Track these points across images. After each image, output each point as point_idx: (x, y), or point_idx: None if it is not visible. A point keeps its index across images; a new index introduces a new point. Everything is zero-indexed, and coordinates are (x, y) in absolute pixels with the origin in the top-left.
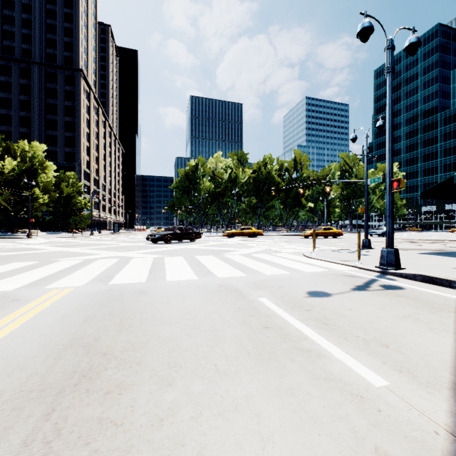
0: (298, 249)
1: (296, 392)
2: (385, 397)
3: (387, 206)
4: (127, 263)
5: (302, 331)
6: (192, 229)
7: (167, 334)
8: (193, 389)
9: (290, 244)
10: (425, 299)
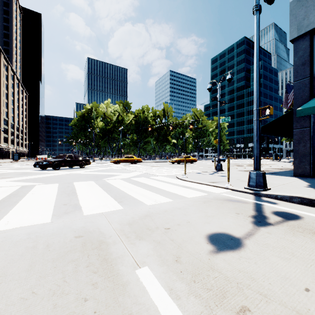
0: (170, 172)
1: None
2: None
3: (256, 132)
4: None
5: None
6: (81, 157)
7: None
8: None
9: (163, 168)
10: None
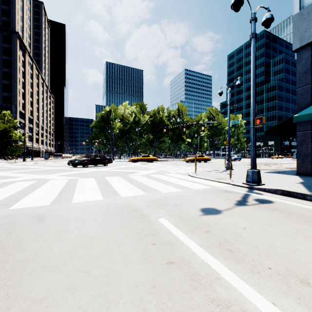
0: (183, 170)
1: None
2: None
3: (252, 137)
4: (42, 185)
5: (210, 265)
6: (105, 156)
7: (41, 290)
8: None
9: (177, 167)
10: (295, 212)
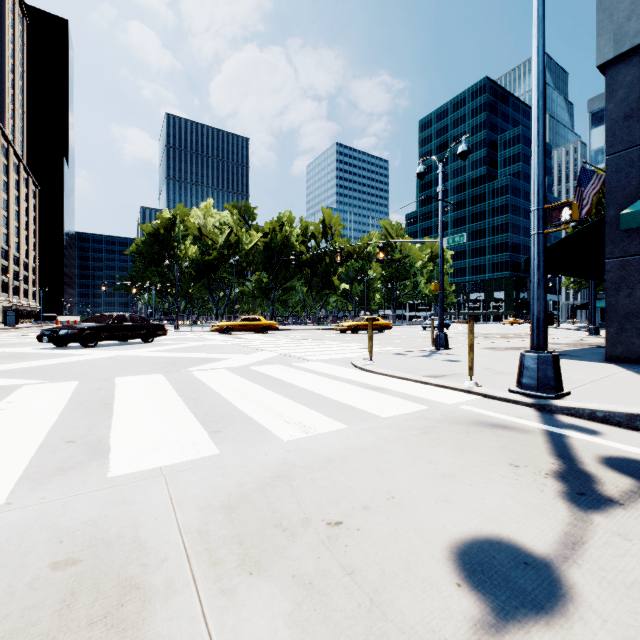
0: (338, 351)
1: None
2: None
3: (537, 262)
4: None
5: None
6: (146, 319)
7: None
8: None
9: (322, 344)
10: None
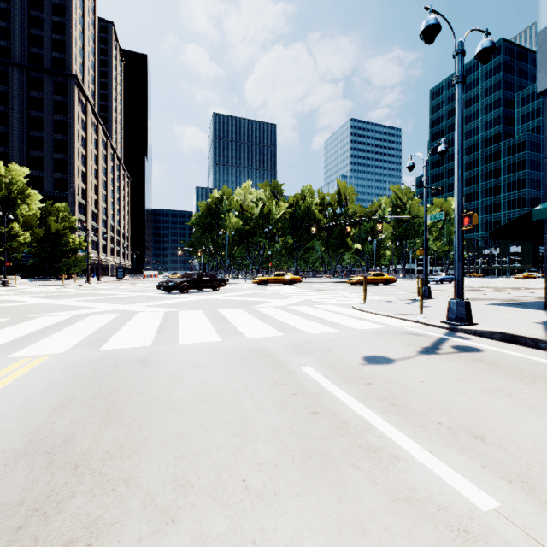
0: (345, 299)
1: (367, 527)
2: (501, 531)
3: (457, 247)
4: (130, 319)
5: (364, 417)
6: (214, 275)
7: (174, 428)
8: (209, 529)
9: (335, 294)
10: (511, 365)
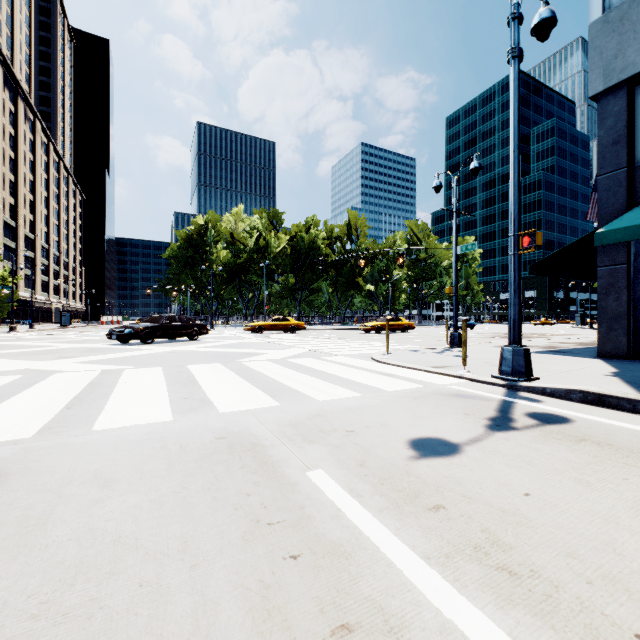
0: (360, 348)
1: None
2: None
3: (513, 276)
4: (33, 385)
5: (465, 635)
6: (192, 320)
7: None
8: None
9: (347, 342)
10: (630, 445)
